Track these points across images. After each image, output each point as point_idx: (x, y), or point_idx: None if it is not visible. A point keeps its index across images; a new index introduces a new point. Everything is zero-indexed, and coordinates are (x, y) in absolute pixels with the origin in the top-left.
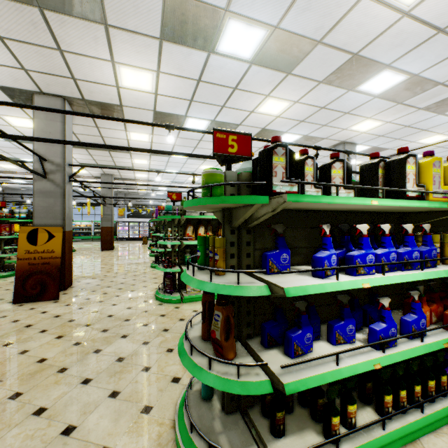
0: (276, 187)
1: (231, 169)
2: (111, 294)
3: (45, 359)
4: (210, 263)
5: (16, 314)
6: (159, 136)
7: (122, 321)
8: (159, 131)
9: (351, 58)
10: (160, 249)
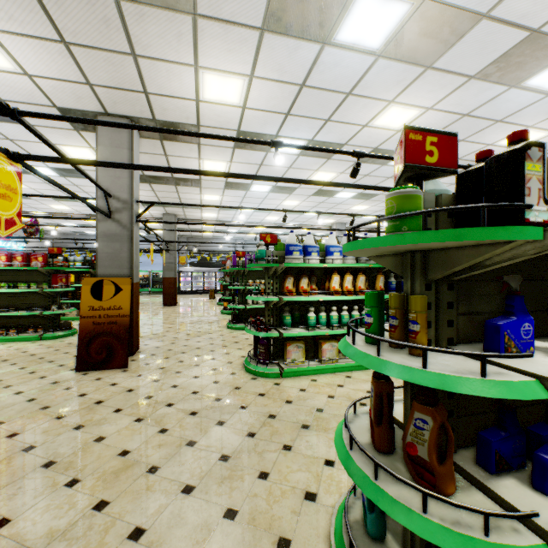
0: (530, 213)
1: (422, 189)
2: (189, 362)
3: (128, 451)
4: (392, 335)
5: (82, 386)
6: (238, 164)
7: (211, 401)
8: (240, 157)
9: (526, 37)
10: (239, 306)
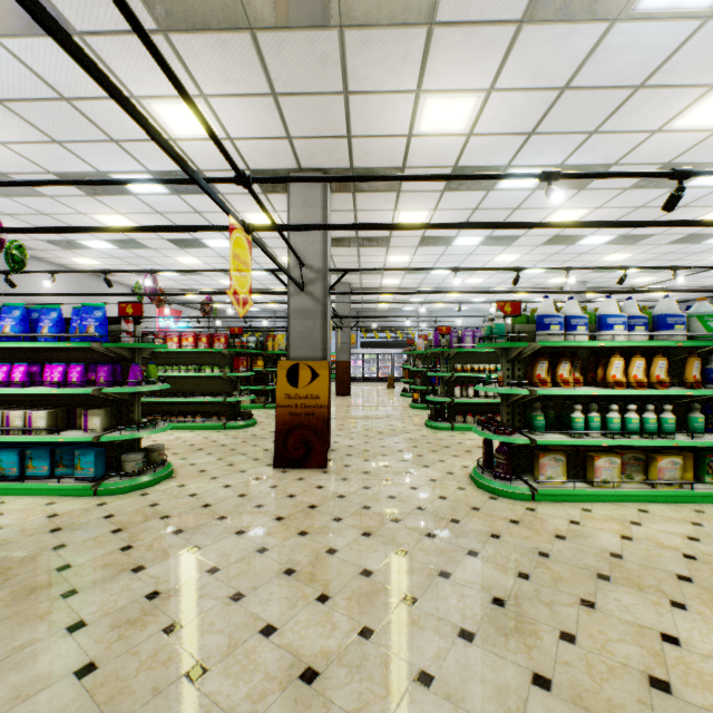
0: None
1: None
2: (396, 468)
3: (370, 571)
4: None
5: (286, 485)
6: (444, 212)
7: (447, 522)
8: (449, 202)
9: None
10: (443, 398)
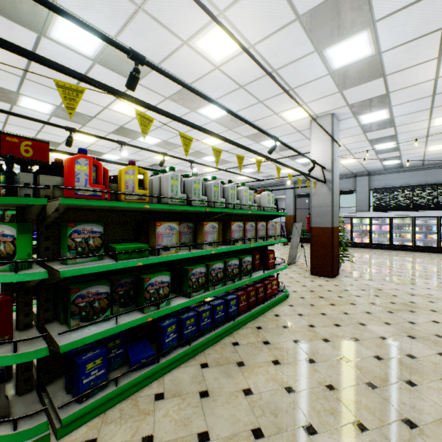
0: None
1: None
2: None
3: None
4: None
5: None
6: None
7: None
8: None
9: (120, 127)
10: None
